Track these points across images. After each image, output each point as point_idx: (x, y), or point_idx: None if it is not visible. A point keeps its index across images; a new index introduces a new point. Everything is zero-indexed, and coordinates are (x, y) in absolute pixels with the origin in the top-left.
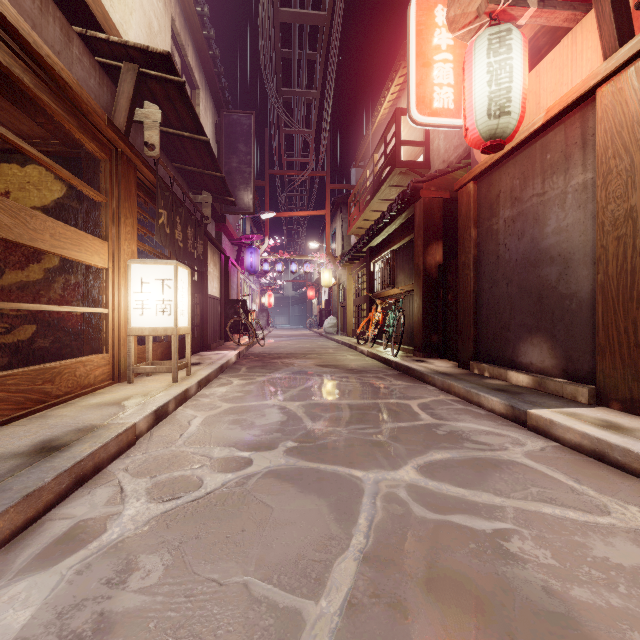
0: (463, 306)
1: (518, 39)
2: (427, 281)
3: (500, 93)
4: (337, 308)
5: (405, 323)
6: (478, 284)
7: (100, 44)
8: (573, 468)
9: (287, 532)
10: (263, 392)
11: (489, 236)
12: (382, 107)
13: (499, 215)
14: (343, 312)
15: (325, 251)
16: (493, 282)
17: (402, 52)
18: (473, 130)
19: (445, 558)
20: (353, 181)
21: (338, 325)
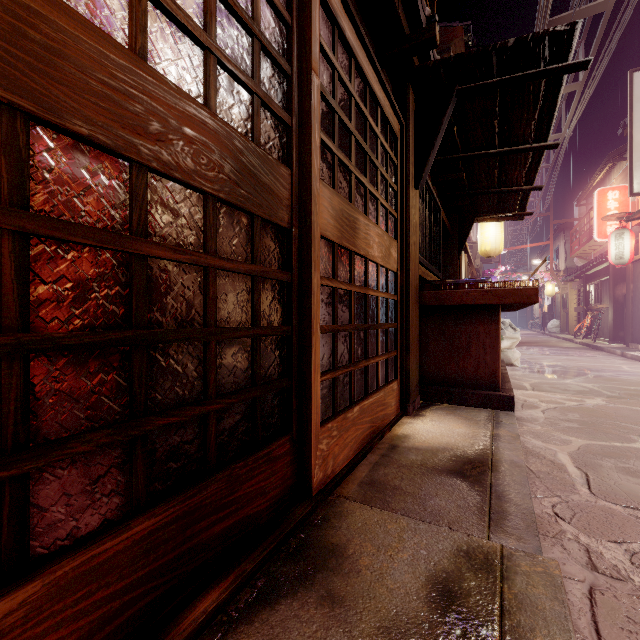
0: (627, 318)
1: (627, 235)
2: (616, 304)
3: (619, 253)
4: (560, 313)
5: (607, 326)
6: (633, 309)
7: (468, 242)
8: (620, 359)
9: (544, 357)
10: (524, 349)
11: (636, 289)
12: (596, 180)
13: (639, 281)
14: (566, 316)
15: (548, 264)
16: (637, 309)
17: (607, 159)
18: (611, 262)
19: (572, 359)
20: (575, 213)
21: (561, 326)
